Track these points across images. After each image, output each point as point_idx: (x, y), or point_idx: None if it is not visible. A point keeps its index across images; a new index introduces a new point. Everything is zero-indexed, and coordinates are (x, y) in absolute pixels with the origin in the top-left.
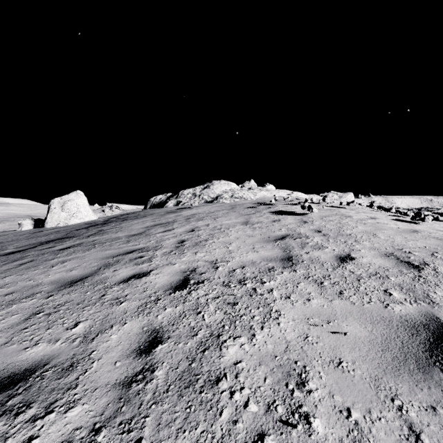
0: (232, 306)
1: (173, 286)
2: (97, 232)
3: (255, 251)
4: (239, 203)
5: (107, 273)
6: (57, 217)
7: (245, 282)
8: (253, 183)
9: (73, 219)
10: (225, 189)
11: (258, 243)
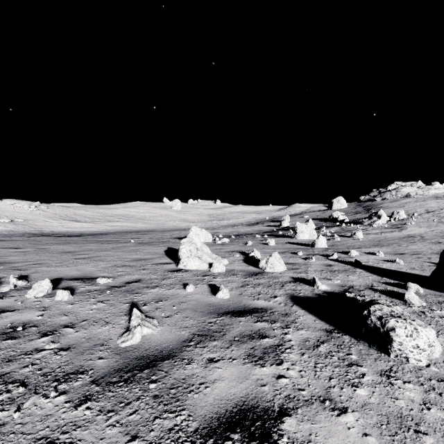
0: (441, 207)
1: (429, 207)
2: (379, 207)
3: (441, 205)
4: (425, 197)
5: (413, 208)
6: (336, 206)
7: (441, 206)
8: (420, 183)
9: (342, 207)
10: (411, 191)
11: (442, 204)
